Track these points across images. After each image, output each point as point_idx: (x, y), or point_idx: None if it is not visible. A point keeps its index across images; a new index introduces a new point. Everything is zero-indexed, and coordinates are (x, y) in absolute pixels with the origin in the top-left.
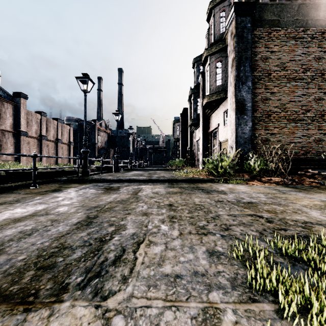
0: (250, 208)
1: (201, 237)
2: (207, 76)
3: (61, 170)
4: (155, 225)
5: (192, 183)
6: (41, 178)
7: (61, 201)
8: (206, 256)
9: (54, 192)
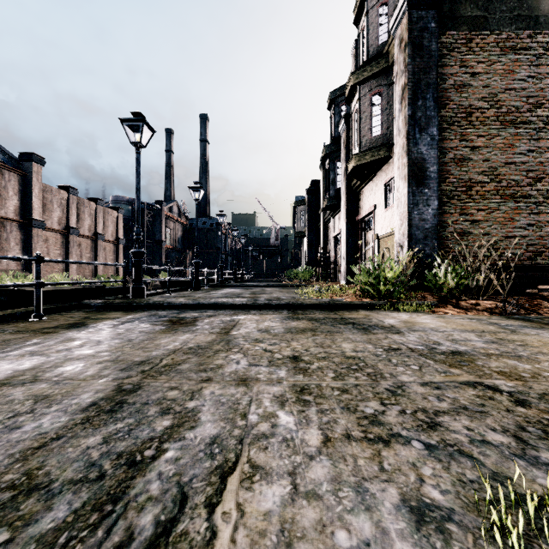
0: (462, 365)
1: (378, 450)
2: (354, 120)
3: (94, 287)
4: (264, 412)
5: (331, 310)
6: (53, 301)
7: (77, 349)
8: (408, 527)
9: (71, 328)
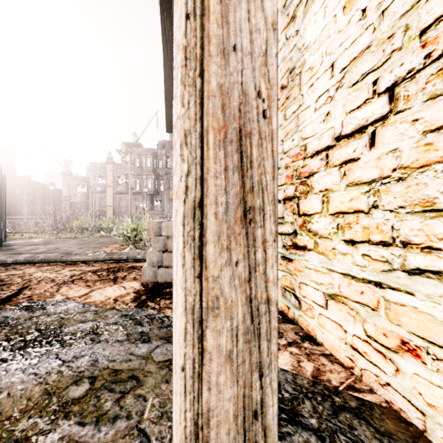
0: None
1: None
2: None
3: None
4: None
5: None
6: None
7: None
8: None
9: None
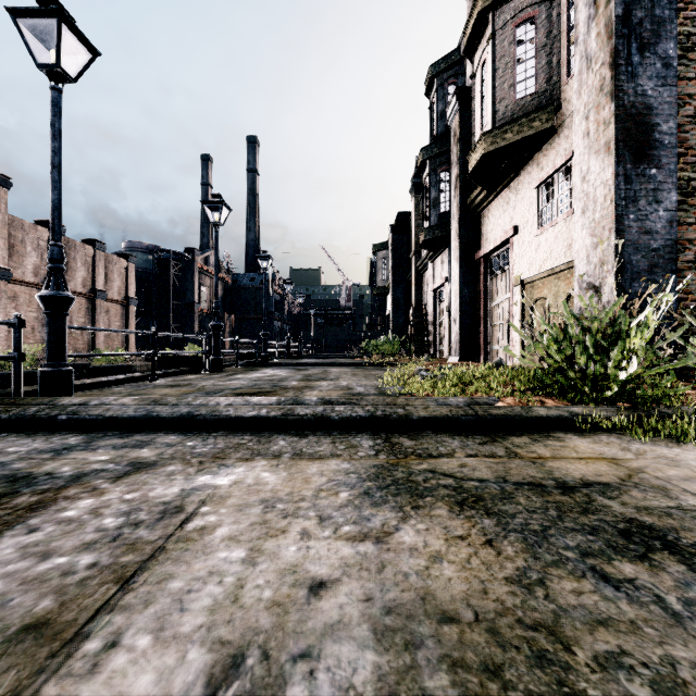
0: None
1: None
2: (480, 81)
3: None
4: None
5: (485, 434)
6: None
7: None
8: None
9: None
